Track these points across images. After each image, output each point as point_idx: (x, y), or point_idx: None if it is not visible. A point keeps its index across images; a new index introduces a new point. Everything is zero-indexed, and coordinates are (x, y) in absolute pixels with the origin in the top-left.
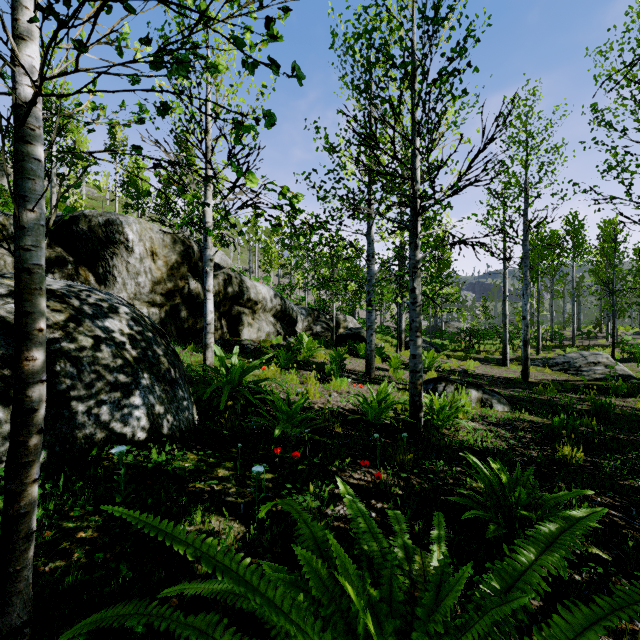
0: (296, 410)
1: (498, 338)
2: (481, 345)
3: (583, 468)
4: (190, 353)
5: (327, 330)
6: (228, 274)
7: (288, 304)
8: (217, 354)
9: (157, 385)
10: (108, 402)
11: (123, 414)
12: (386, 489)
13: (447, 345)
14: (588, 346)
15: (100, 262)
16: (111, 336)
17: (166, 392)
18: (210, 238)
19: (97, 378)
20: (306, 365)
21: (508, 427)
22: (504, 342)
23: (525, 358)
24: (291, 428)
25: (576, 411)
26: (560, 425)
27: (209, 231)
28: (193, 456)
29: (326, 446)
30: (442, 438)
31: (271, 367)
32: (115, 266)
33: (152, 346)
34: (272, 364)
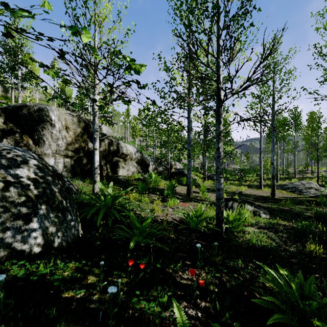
0: (145, 226)
1: (254, 173)
2: (246, 177)
3: (324, 259)
4: (87, 184)
5: (165, 170)
6: (110, 139)
7: (144, 156)
8: (99, 187)
9: (51, 213)
10: (11, 228)
11: (23, 236)
12: (206, 288)
13: (229, 177)
14: (302, 178)
15: (35, 132)
16: (19, 180)
17: (58, 217)
18: (97, 118)
19: (4, 211)
20: (153, 190)
21: (272, 229)
22: (260, 176)
23: (273, 185)
24: (142, 238)
25: (306, 217)
26: (302, 228)
27: (75, 105)
28: (72, 265)
29: (165, 251)
30: (236, 240)
31: (133, 193)
32: (44, 135)
33: (50, 186)
34: (134, 191)
